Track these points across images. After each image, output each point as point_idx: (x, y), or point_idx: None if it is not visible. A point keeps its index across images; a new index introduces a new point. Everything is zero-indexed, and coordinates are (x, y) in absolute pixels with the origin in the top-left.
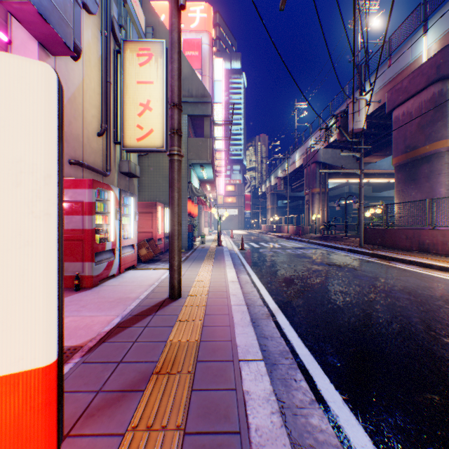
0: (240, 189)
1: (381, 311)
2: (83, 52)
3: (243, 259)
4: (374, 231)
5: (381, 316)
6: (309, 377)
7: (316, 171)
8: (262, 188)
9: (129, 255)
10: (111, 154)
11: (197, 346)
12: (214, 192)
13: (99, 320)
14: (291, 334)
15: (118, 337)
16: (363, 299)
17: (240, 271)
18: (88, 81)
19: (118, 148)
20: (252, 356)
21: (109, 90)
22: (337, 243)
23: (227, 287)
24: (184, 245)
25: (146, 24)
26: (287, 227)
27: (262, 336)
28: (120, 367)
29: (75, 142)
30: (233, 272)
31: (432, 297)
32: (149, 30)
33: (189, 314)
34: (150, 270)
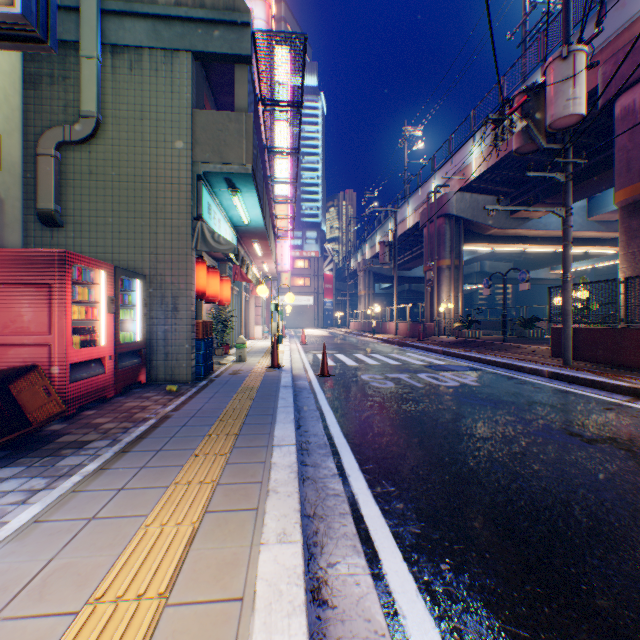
0: (317, 265)
1: None
2: None
3: (329, 413)
4: (591, 334)
5: None
6: None
7: (446, 231)
8: (351, 264)
9: None
10: None
11: None
12: (271, 261)
13: None
14: None
15: None
16: None
17: (326, 504)
18: None
19: None
20: None
21: None
22: (510, 357)
23: None
24: (184, 370)
25: None
26: (395, 325)
27: None
28: None
29: None
30: (295, 617)
31: None
32: None
33: None
34: None
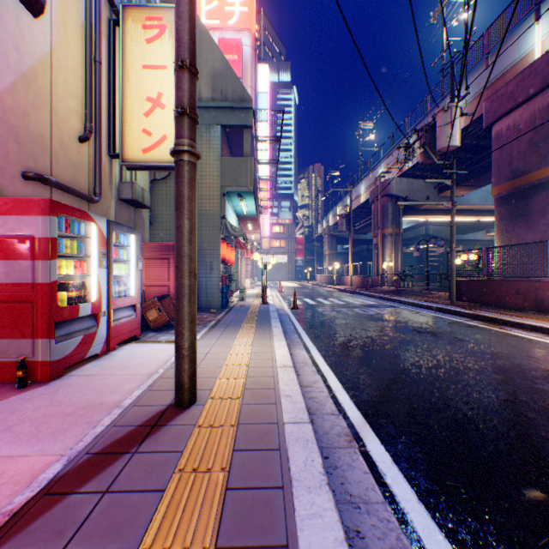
0: (290, 230)
1: (541, 424)
2: (52, 8)
3: (296, 323)
4: (469, 284)
5: (548, 437)
6: None
7: (388, 207)
8: (318, 229)
9: (126, 321)
10: (101, 170)
11: None
12: (257, 233)
13: (17, 472)
14: (403, 493)
15: (26, 537)
16: (497, 397)
17: (293, 343)
18: (60, 54)
19: (116, 164)
20: None
21: (99, 74)
22: (420, 300)
23: (276, 378)
24: (216, 302)
25: None
26: (350, 278)
27: (348, 500)
28: None
29: (35, 146)
30: (285, 348)
31: None
32: None
33: (202, 451)
34: (158, 344)
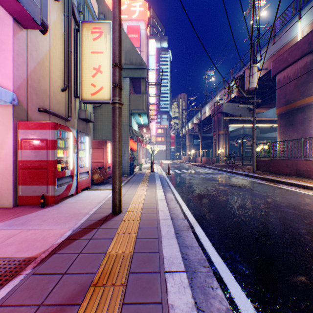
0: (167, 131)
1: (275, 223)
2: (50, 29)
3: (169, 181)
4: (263, 161)
5: (275, 227)
6: (223, 285)
7: (221, 119)
8: (183, 131)
9: (84, 179)
10: (71, 105)
11: (130, 258)
12: (148, 133)
13: (55, 233)
14: (207, 244)
15: (66, 249)
16: (259, 213)
17: (167, 190)
18: (53, 50)
19: (77, 100)
20: (176, 268)
21: (70, 57)
22: (236, 170)
23: (157, 204)
24: (127, 171)
25: (100, 12)
26: (200, 158)
27: (184, 245)
28: (63, 279)
29: (43, 95)
30: (162, 192)
31: (312, 211)
32: (101, 16)
33: (126, 228)
34: (100, 190)
